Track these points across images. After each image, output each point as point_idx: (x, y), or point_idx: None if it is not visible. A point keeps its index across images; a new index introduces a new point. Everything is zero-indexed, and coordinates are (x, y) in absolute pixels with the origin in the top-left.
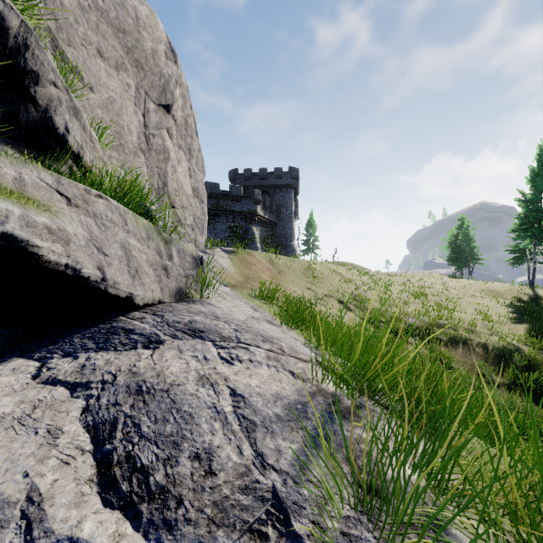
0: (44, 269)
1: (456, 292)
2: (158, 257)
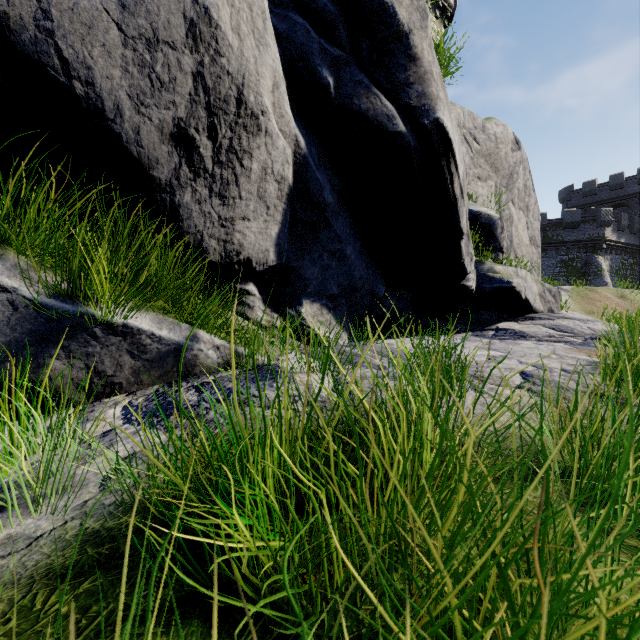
0: (517, 296)
1: None
2: (539, 292)
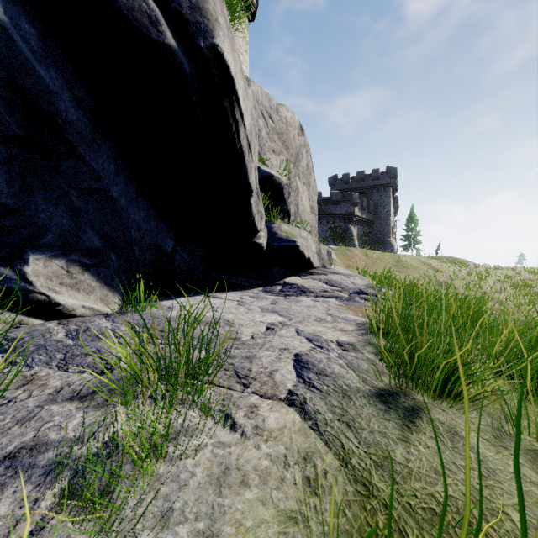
0: (300, 254)
1: None
2: (317, 251)
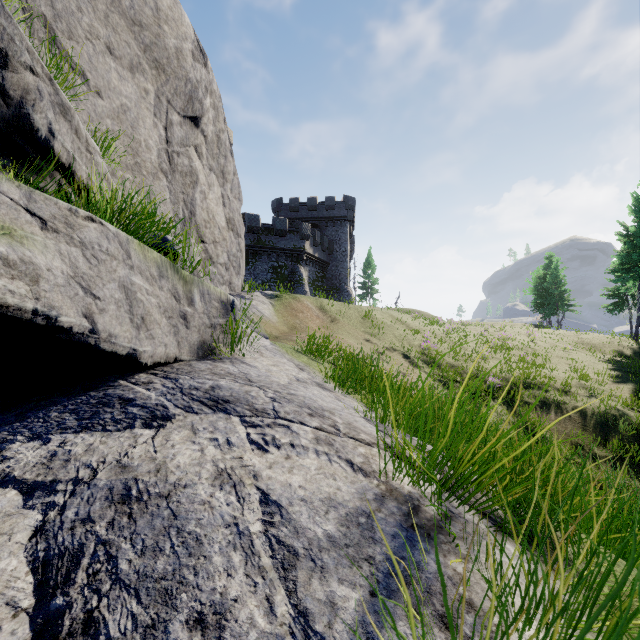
0: None
1: (545, 345)
2: (174, 301)
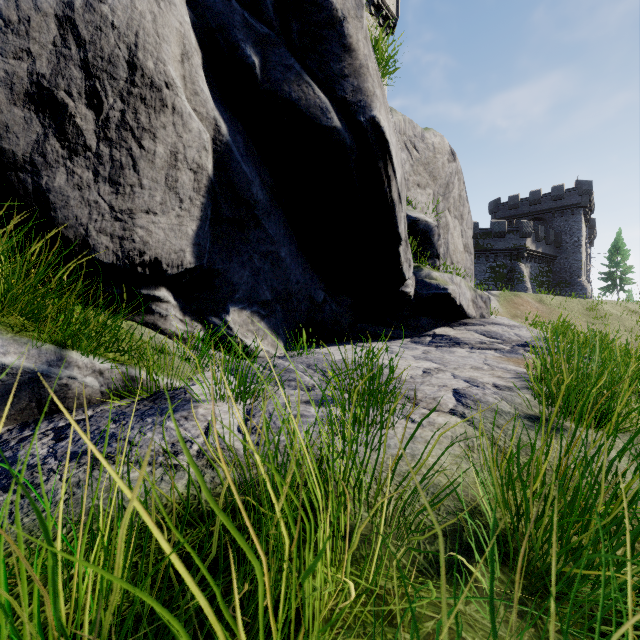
0: (452, 302)
1: None
2: (472, 298)
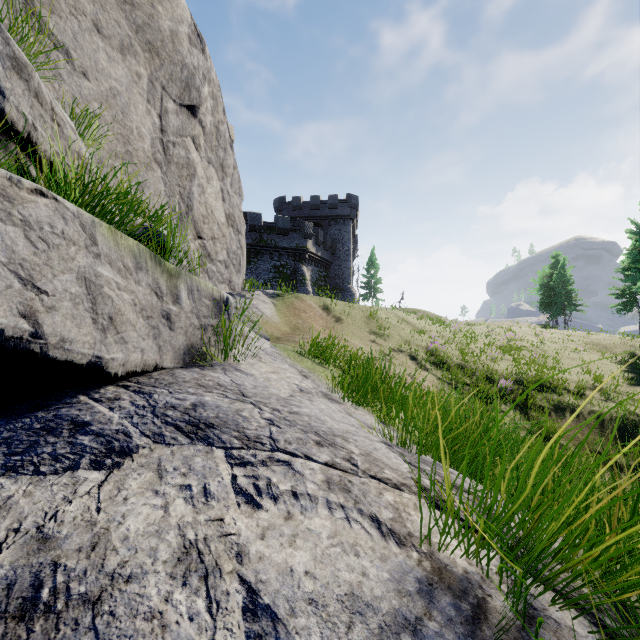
0: None
1: (554, 345)
2: (154, 298)
